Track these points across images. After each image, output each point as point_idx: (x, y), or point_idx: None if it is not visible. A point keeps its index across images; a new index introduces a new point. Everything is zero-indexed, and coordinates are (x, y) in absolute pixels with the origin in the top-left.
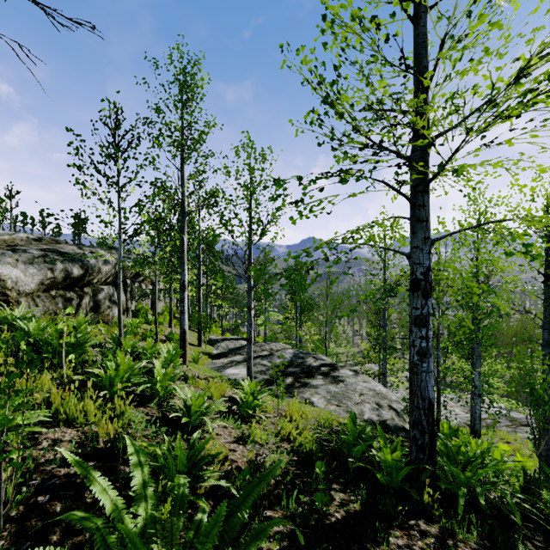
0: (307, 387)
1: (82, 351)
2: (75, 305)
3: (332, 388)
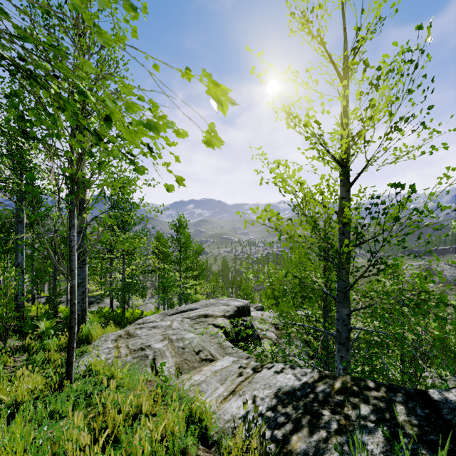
0: (90, 307)
1: None
2: None
3: (100, 305)
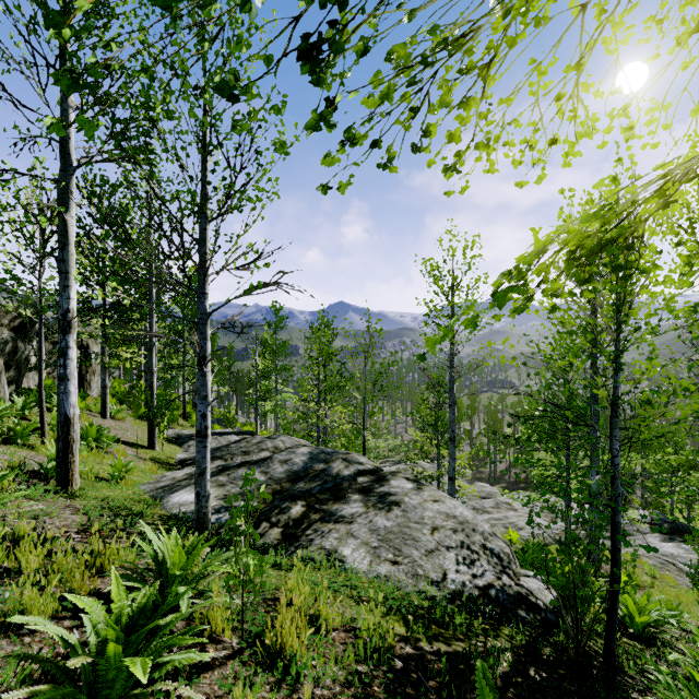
0: (331, 521)
1: None
2: None
3: (379, 520)
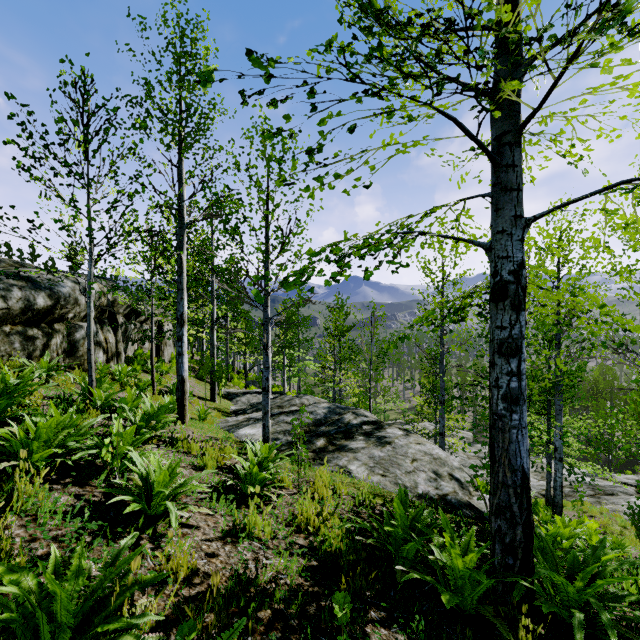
0: (343, 451)
1: (6, 403)
2: (40, 346)
3: (376, 452)
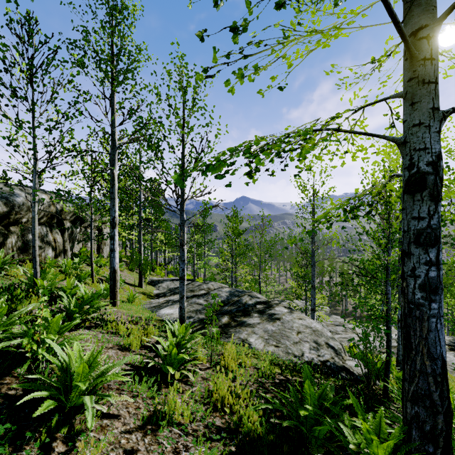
0: (243, 326)
1: None
2: None
3: (269, 326)
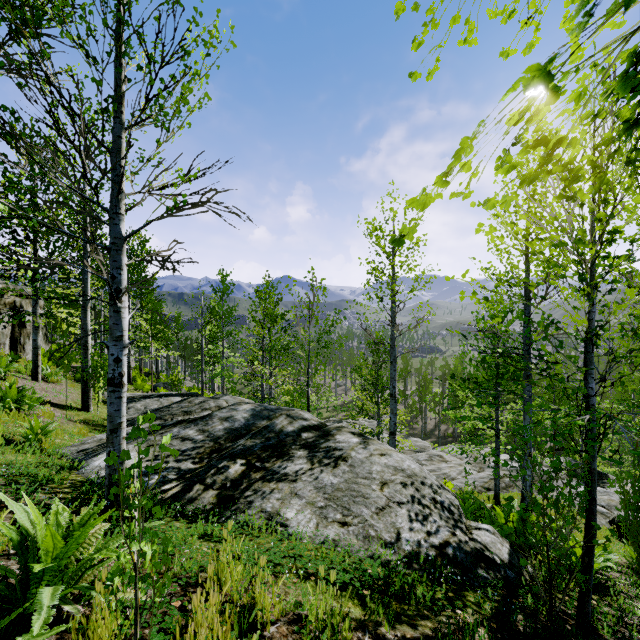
0: (273, 480)
1: None
2: None
3: (325, 476)
